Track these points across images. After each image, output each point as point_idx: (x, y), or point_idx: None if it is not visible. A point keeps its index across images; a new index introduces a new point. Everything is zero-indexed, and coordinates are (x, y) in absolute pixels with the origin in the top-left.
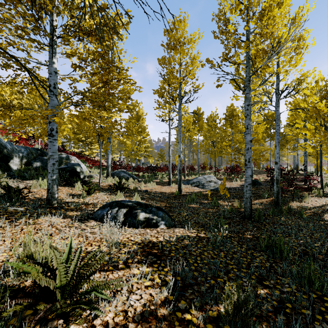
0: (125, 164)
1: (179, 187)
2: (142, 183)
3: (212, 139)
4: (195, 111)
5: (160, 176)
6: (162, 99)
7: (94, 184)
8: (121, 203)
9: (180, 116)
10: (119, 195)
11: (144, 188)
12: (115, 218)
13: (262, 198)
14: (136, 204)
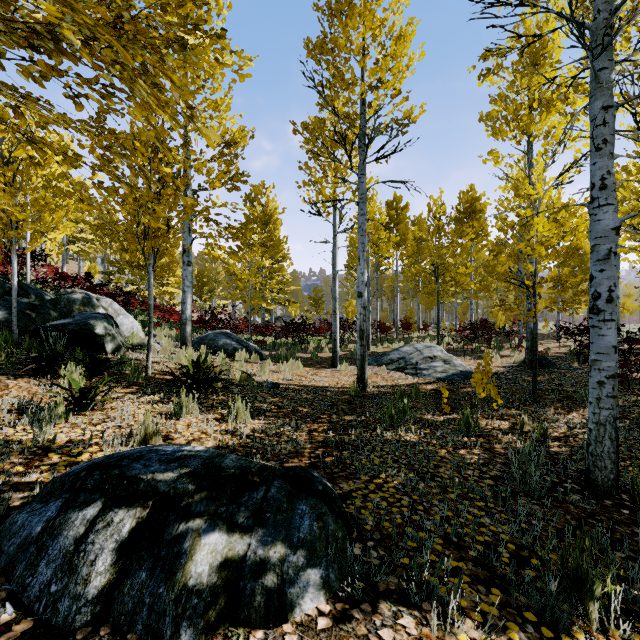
0: (242, 319)
1: (359, 374)
2: (269, 362)
3: (432, 260)
4: (389, 203)
5: (313, 344)
6: (316, 162)
7: (128, 368)
8: (124, 478)
9: (363, 192)
10: (183, 404)
11: (272, 376)
12: (67, 568)
13: (582, 404)
14: (193, 477)
